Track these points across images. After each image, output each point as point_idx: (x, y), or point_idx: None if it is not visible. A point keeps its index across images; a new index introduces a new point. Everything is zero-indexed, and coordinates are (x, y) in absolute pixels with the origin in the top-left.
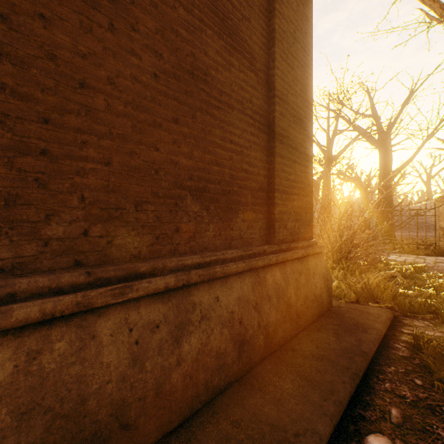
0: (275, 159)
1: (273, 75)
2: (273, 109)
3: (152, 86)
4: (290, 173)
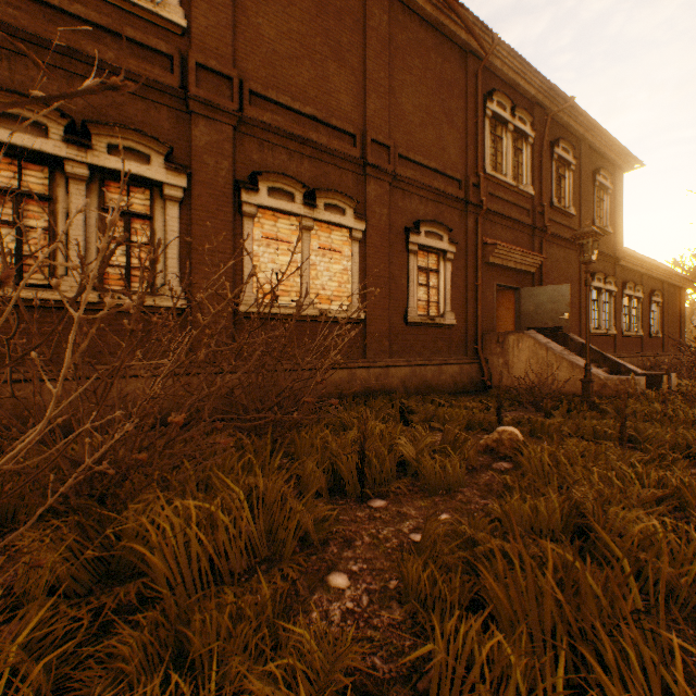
0: (680, 337)
1: (680, 323)
2: (680, 328)
3: (672, 333)
4: (682, 339)
